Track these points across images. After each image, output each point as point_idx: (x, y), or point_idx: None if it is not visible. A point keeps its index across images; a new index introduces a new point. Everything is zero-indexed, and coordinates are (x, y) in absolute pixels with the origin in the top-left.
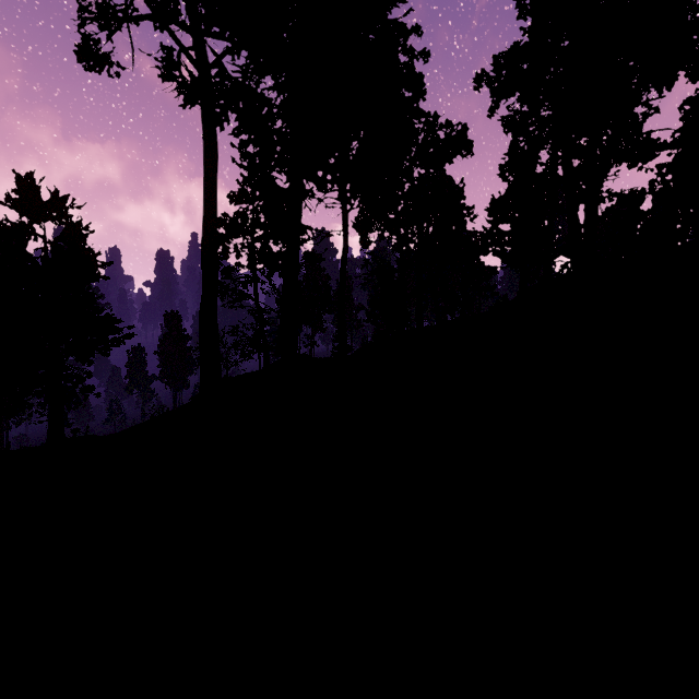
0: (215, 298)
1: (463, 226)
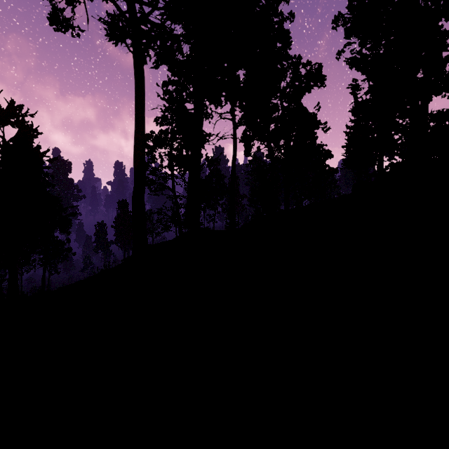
0: (143, 188)
1: (315, 140)
